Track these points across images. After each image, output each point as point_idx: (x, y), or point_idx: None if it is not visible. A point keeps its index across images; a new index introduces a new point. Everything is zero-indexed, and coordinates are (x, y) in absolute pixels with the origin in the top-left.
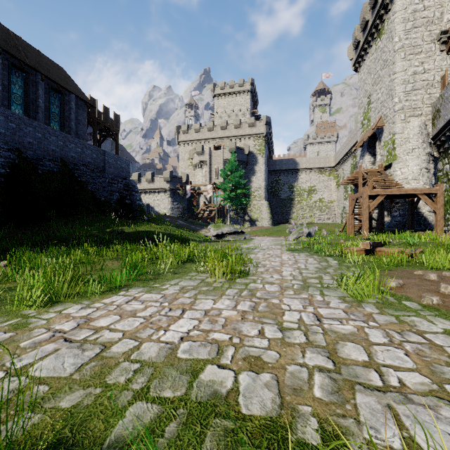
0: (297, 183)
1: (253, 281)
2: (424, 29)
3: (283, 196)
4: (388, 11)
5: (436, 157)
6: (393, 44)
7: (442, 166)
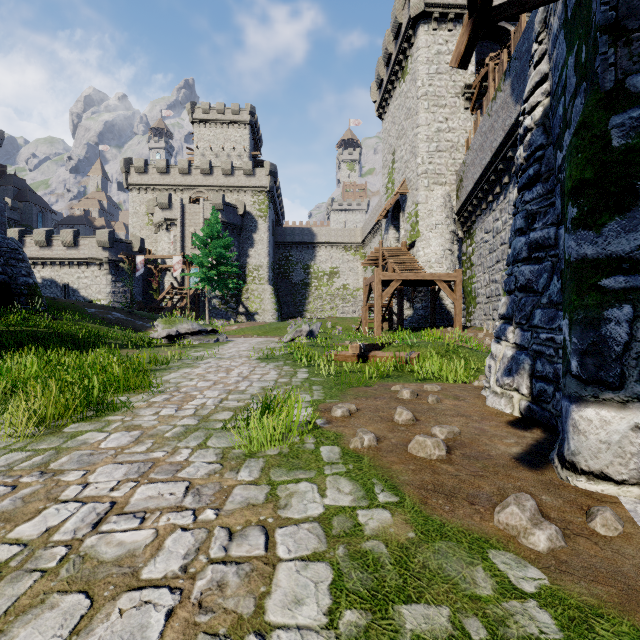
0: (314, 263)
1: (101, 427)
2: (448, 78)
3: (296, 279)
4: (411, 46)
5: (462, 237)
6: (416, 89)
7: (466, 248)
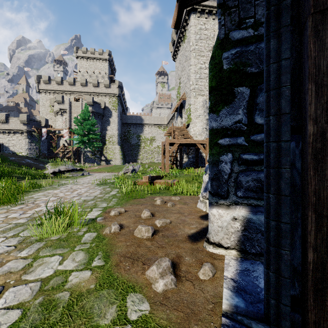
0: (142, 134)
1: None
2: (205, 42)
3: (133, 143)
4: (187, 24)
5: None
6: (190, 46)
7: None
